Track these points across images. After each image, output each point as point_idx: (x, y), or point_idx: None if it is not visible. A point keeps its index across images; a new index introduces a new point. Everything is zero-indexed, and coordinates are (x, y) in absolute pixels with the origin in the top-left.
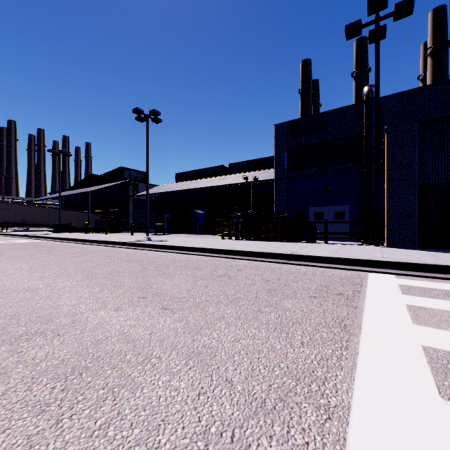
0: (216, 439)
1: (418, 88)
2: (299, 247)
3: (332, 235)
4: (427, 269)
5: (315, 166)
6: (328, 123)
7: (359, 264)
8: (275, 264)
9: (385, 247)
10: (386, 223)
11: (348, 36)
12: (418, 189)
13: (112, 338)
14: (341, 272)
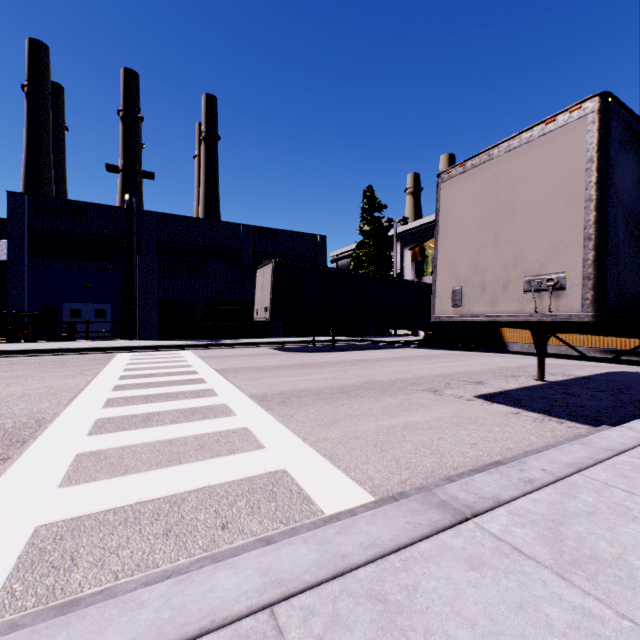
0: (75, 373)
1: (169, 214)
2: (64, 344)
3: (92, 335)
4: (150, 348)
5: (71, 258)
6: (87, 214)
7: (115, 350)
8: (49, 356)
9: (137, 340)
10: (137, 323)
11: (109, 170)
12: (158, 301)
13: (2, 376)
14: (103, 354)
